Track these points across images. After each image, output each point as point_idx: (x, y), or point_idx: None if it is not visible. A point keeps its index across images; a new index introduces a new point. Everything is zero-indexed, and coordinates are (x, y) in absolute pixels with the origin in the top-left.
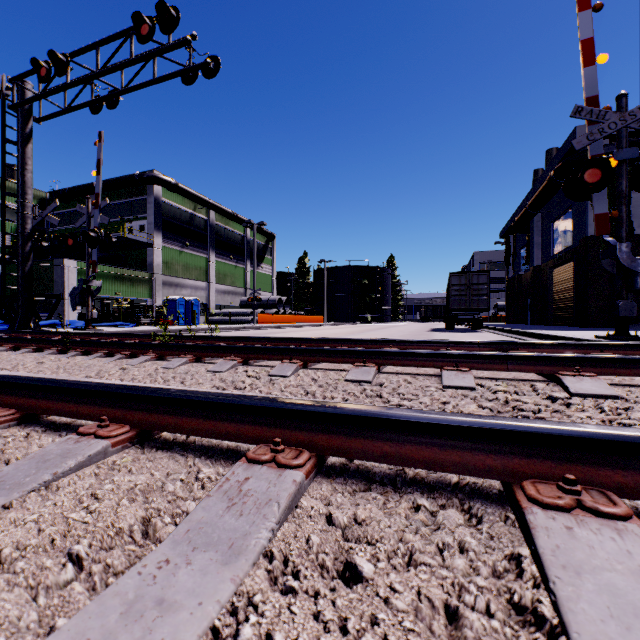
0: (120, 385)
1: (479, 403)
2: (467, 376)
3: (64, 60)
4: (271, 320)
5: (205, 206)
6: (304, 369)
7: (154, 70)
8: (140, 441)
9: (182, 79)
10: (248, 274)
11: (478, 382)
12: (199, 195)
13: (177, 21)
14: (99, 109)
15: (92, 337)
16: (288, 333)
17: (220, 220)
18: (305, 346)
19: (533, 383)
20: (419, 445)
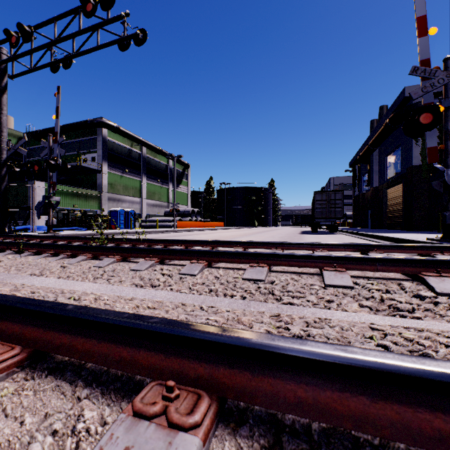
0: (21, 298)
1: (359, 302)
2: (345, 276)
3: (29, 30)
4: (186, 225)
5: (139, 143)
6: (209, 268)
7: (97, 39)
8: (32, 362)
9: (119, 46)
10: (170, 192)
11: (354, 281)
12: (135, 135)
13: (113, 0)
14: (57, 69)
15: (49, 239)
16: (198, 235)
17: (150, 154)
18: (210, 247)
19: (400, 282)
20: (342, 392)
